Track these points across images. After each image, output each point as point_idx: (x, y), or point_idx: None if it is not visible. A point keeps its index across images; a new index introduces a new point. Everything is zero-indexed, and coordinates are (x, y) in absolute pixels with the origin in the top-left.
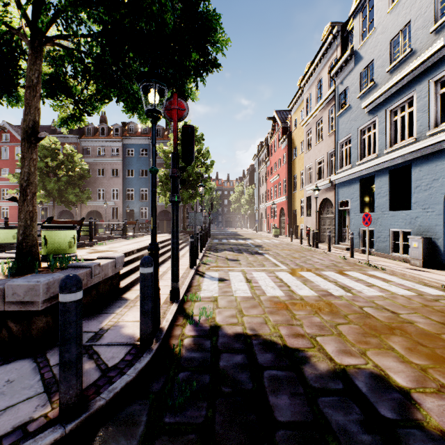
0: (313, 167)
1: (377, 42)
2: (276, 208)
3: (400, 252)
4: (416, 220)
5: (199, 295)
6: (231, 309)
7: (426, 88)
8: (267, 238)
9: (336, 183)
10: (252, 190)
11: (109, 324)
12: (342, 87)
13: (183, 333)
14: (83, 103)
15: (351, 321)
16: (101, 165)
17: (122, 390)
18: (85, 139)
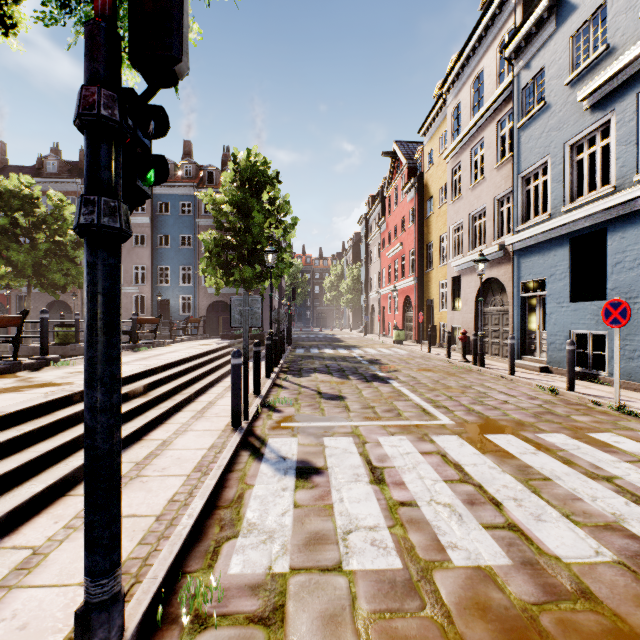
0: (466, 227)
1: None
2: (397, 297)
3: None
4: None
5: (223, 571)
6: None
7: None
8: (384, 345)
9: (515, 249)
10: (356, 270)
11: None
12: (528, 74)
13: None
14: None
15: None
16: None
17: None
18: None
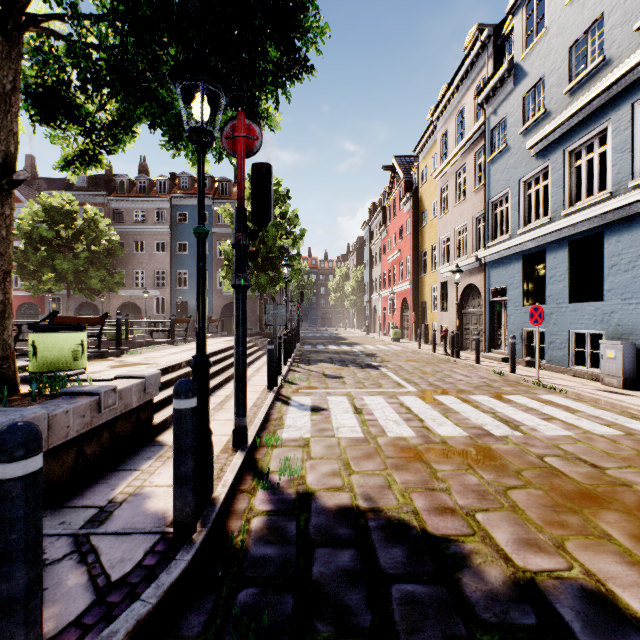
0: (452, 239)
1: (549, 50)
2: (396, 299)
3: (587, 365)
4: (611, 316)
5: (280, 436)
6: (331, 461)
7: (628, 116)
8: (383, 342)
9: (486, 261)
10: (360, 273)
11: (126, 491)
12: (495, 119)
13: (250, 506)
14: (99, 134)
15: (529, 482)
16: (140, 235)
17: (127, 635)
18: (117, 198)
